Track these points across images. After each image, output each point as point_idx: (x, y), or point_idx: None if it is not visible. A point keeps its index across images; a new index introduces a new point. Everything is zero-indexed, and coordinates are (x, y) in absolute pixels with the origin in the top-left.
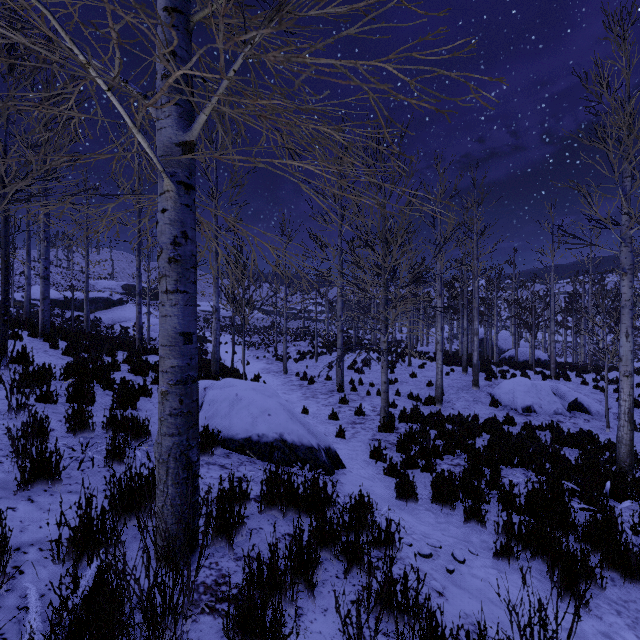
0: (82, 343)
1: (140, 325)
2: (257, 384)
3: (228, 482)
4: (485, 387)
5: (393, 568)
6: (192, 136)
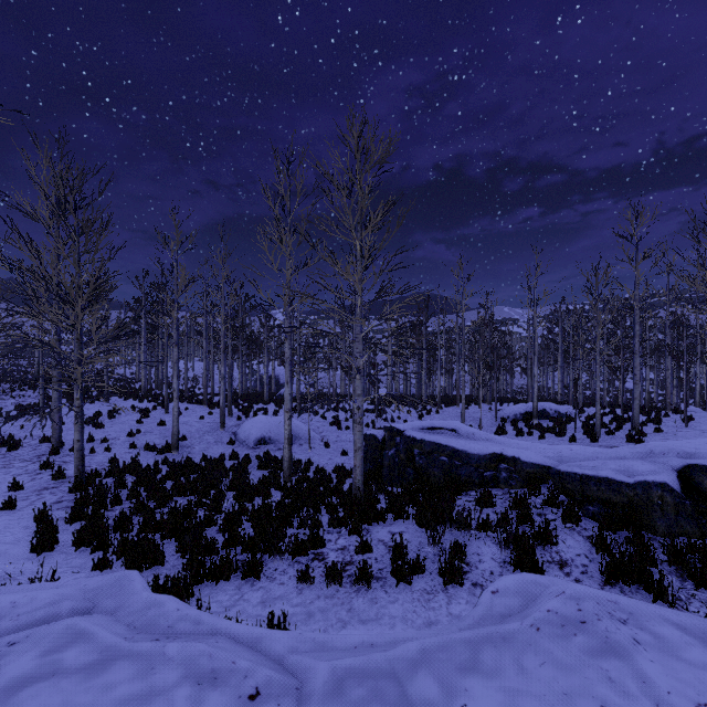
0: None
1: None
2: None
3: None
4: (232, 427)
5: None
6: None
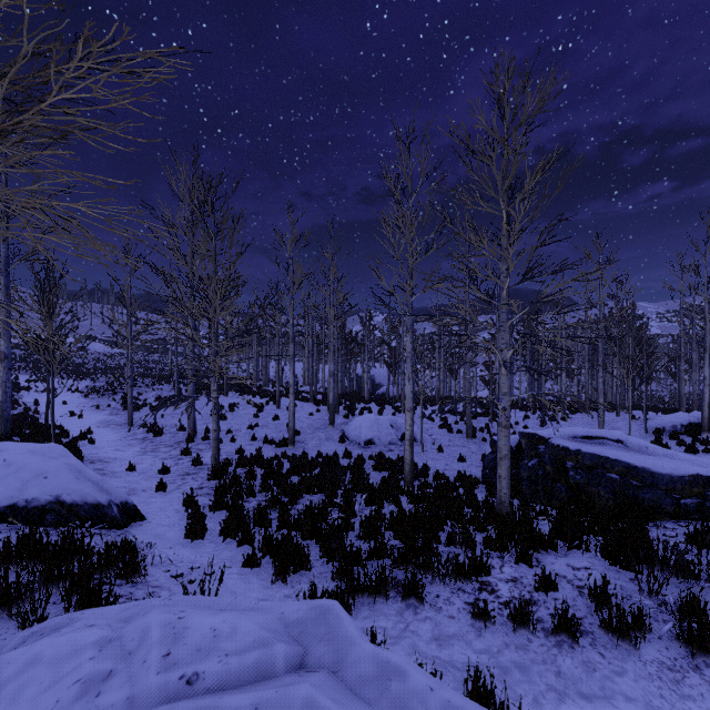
0: None
1: None
2: (40, 446)
3: None
4: (341, 425)
5: (129, 589)
6: None
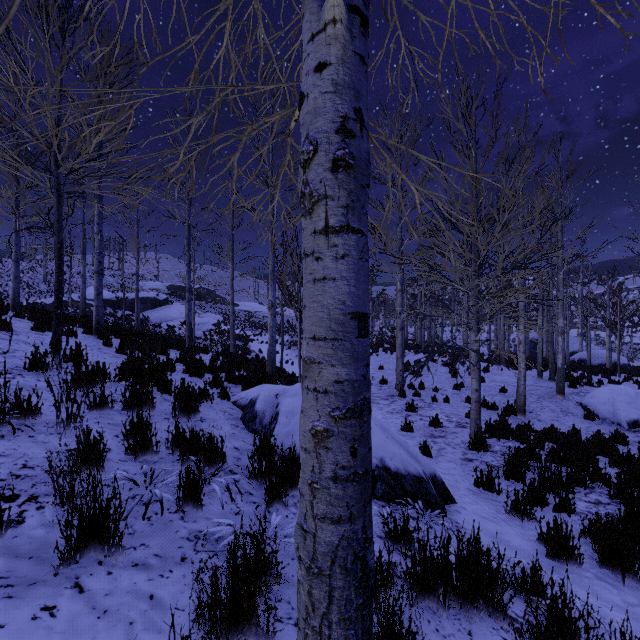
0: (135, 340)
1: (190, 322)
2: None
3: None
4: (571, 395)
5: None
6: None
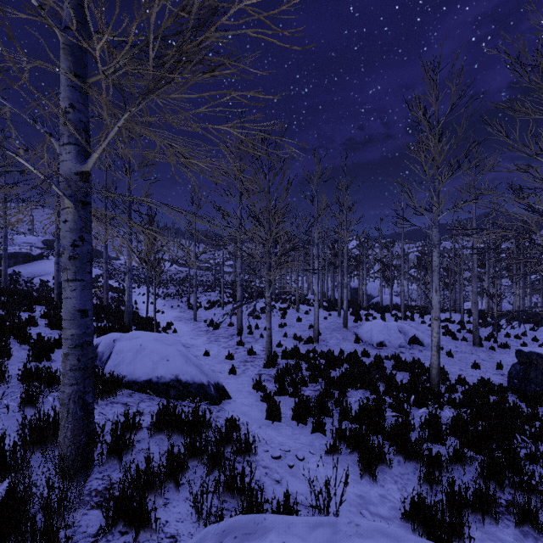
0: None
1: (59, 282)
2: (160, 335)
3: (124, 416)
4: (352, 328)
5: (248, 468)
6: (88, 168)
